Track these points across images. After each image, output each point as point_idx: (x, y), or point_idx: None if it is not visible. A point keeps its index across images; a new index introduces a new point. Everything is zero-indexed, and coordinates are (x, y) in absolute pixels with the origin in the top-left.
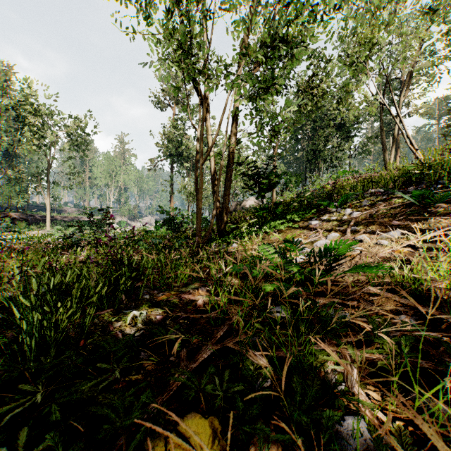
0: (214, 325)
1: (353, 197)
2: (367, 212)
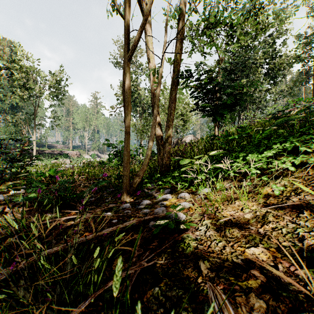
0: None
1: None
2: None
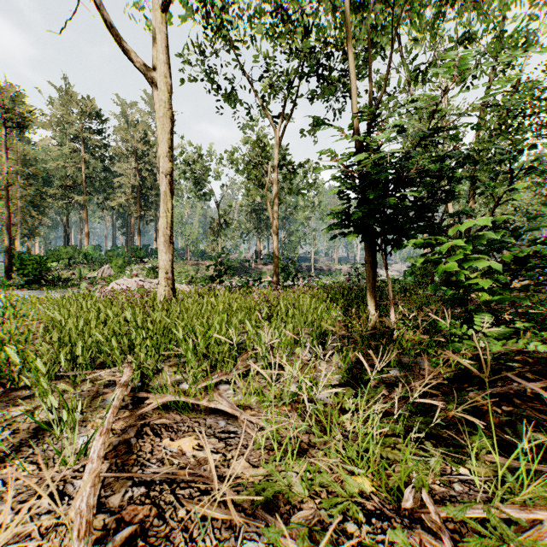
0: None
1: None
2: None
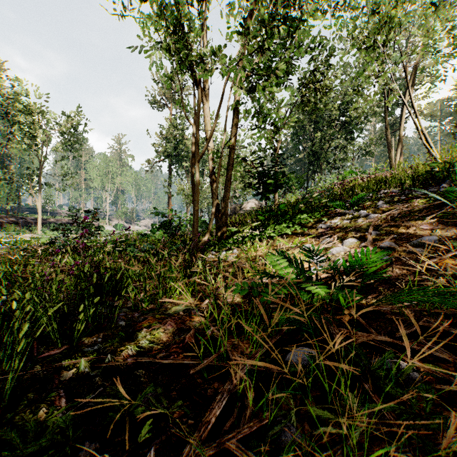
0: (208, 379)
1: (365, 198)
2: (387, 214)
